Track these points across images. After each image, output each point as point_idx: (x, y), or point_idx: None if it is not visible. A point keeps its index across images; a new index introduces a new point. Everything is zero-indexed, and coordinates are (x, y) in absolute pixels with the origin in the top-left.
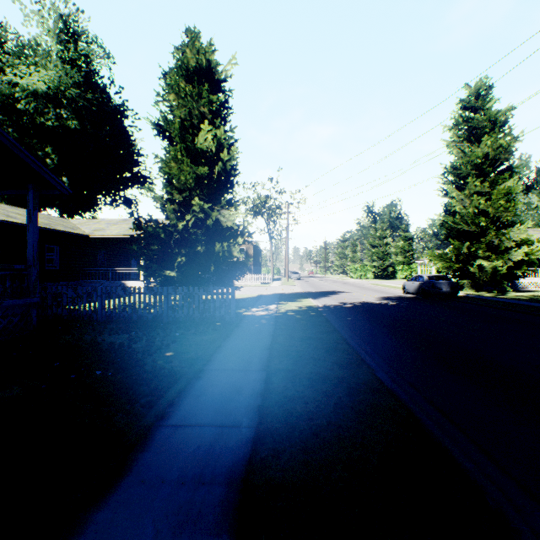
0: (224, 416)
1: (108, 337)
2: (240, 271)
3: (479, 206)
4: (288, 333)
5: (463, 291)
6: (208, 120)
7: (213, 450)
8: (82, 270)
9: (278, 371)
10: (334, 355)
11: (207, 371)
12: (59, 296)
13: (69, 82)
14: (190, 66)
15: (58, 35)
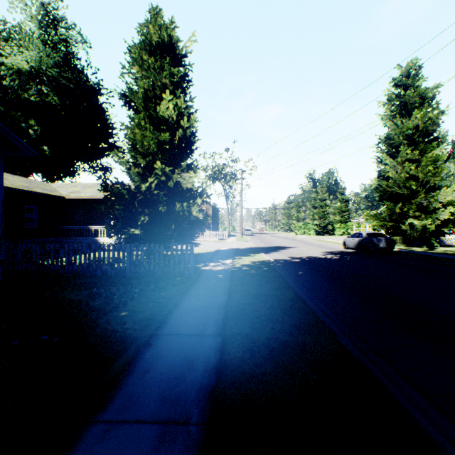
0: (170, 405)
1: (69, 293)
2: (199, 229)
3: (410, 171)
4: (243, 290)
5: (396, 246)
6: (170, 91)
7: None
8: (59, 228)
9: (235, 336)
10: (291, 316)
11: (160, 337)
12: (28, 253)
13: (49, 62)
14: (153, 42)
15: (40, 21)
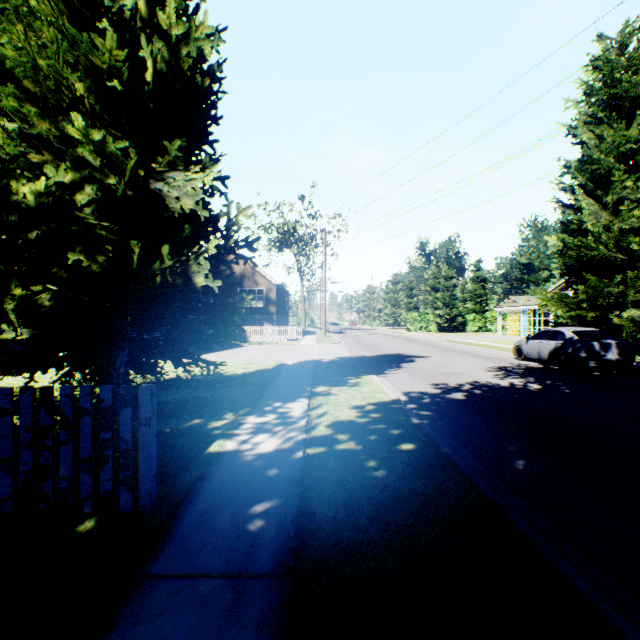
0: None
1: None
2: (225, 323)
3: (628, 220)
4: None
5: None
6: None
7: None
8: None
9: None
10: None
11: None
12: None
13: None
14: None
15: None
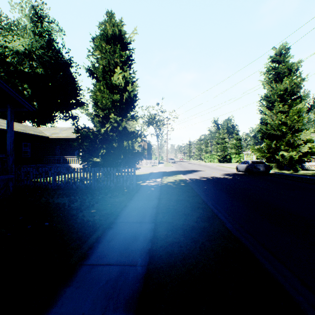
0: (125, 257)
1: (56, 199)
2: (139, 158)
3: (281, 119)
4: (168, 197)
5: (272, 170)
6: (120, 66)
7: (116, 285)
8: (45, 157)
9: (162, 223)
10: (197, 212)
11: (116, 223)
12: (28, 173)
13: (37, 45)
14: (108, 34)
15: (31, 18)
